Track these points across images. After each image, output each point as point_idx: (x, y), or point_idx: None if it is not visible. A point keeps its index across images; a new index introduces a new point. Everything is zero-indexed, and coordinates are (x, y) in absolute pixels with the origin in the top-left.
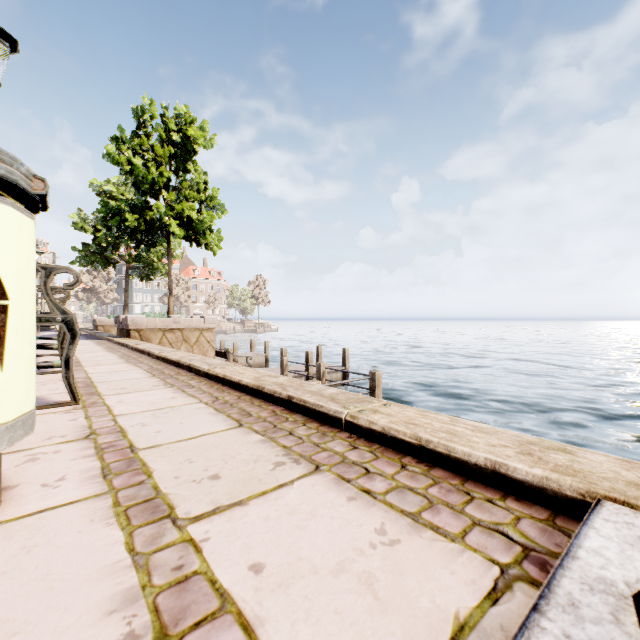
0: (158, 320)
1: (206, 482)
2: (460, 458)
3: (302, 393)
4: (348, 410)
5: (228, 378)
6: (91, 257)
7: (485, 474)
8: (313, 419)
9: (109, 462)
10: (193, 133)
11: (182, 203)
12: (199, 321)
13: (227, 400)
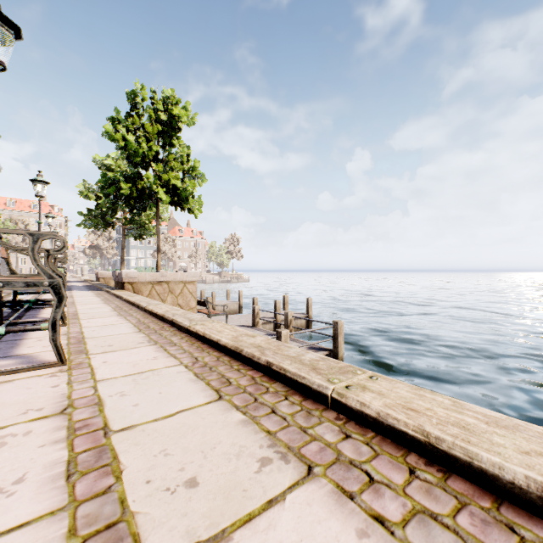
0: (148, 274)
1: (181, 492)
2: (488, 470)
3: (281, 359)
4: (334, 385)
5: (207, 336)
6: (94, 220)
7: (528, 498)
8: (294, 390)
9: (78, 452)
10: (178, 112)
11: (168, 173)
12: (183, 275)
13: (206, 362)
